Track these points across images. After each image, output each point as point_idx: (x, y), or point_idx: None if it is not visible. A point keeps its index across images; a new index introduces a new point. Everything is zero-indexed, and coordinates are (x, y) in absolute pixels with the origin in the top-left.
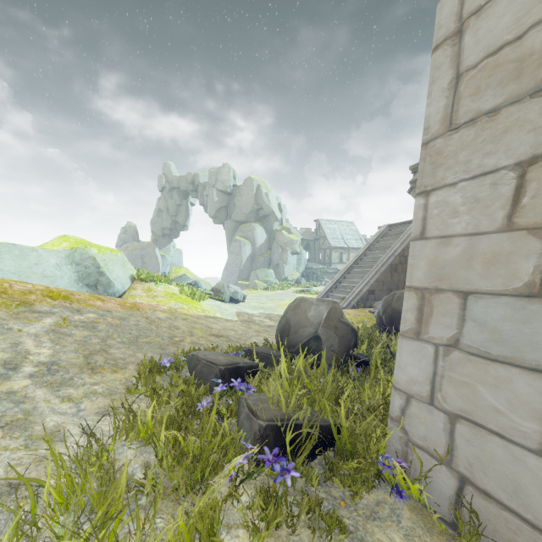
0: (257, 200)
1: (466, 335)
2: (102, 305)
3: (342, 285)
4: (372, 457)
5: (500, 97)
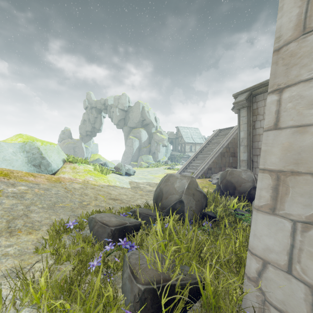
0: (142, 115)
1: None
2: (33, 179)
3: (192, 165)
4: None
5: None
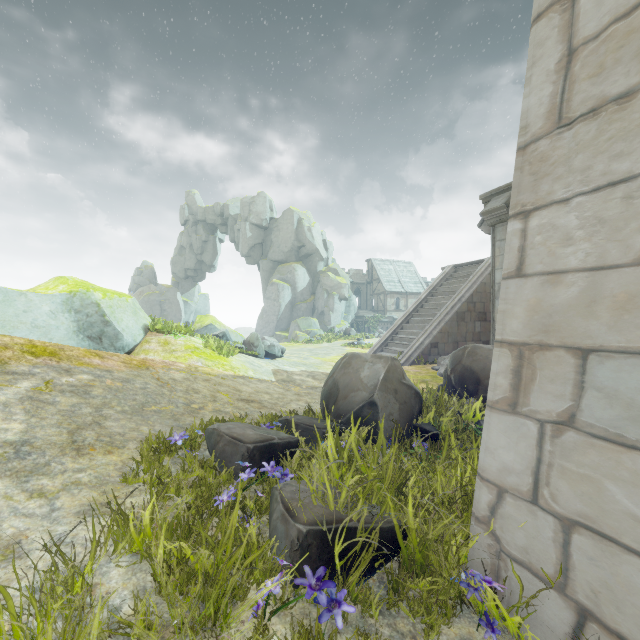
0: (299, 236)
1: (586, 410)
2: (100, 363)
3: (399, 337)
4: (451, 574)
5: (637, 76)
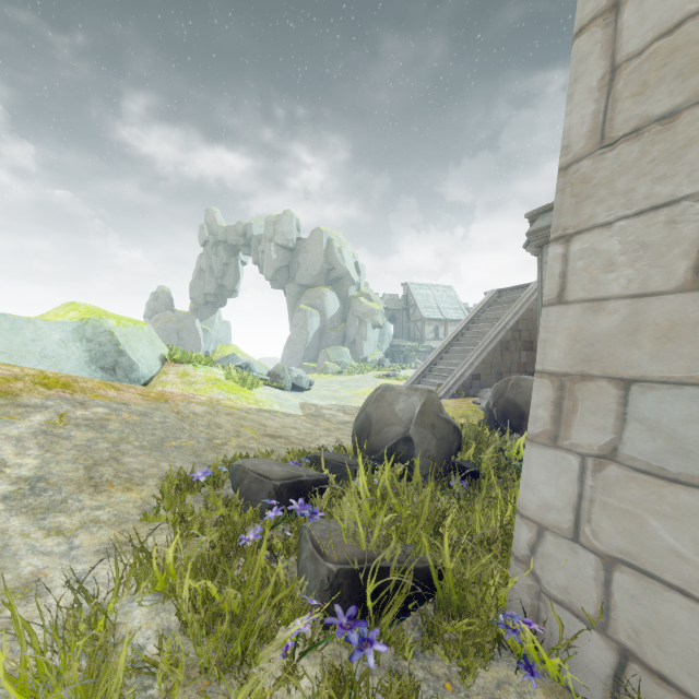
0: (328, 257)
1: (628, 443)
2: (116, 395)
3: (438, 368)
4: (489, 615)
5: (680, 95)
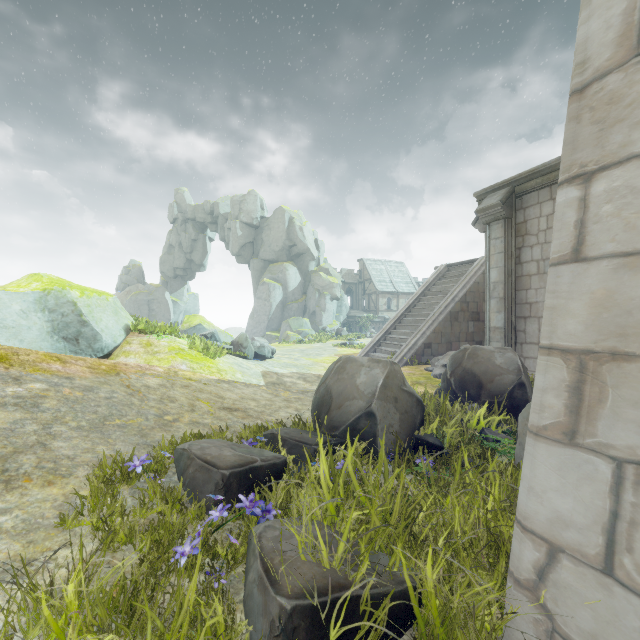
0: (290, 235)
1: None
2: (60, 369)
3: (392, 337)
4: None
5: None
